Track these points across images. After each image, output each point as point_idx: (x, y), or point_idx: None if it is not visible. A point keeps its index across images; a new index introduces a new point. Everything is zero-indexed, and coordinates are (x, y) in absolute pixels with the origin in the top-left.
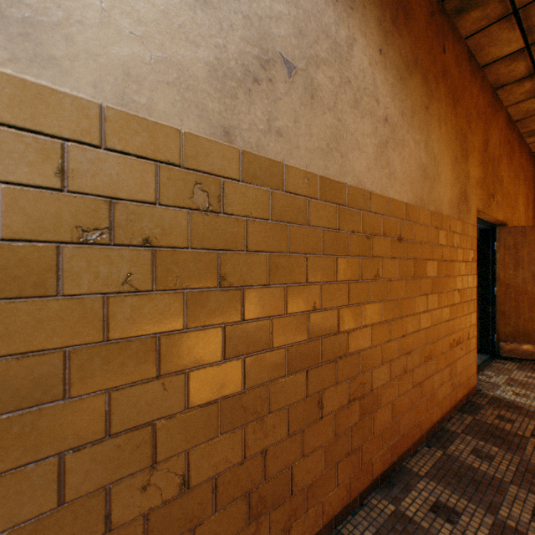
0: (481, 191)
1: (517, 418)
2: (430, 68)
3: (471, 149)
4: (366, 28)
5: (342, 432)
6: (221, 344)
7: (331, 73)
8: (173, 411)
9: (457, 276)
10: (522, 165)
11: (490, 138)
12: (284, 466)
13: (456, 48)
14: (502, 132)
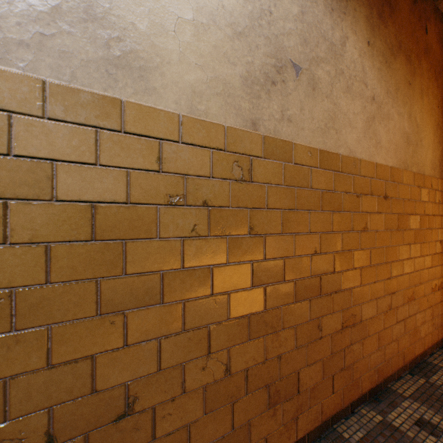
0: None
1: None
2: (413, 49)
3: None
4: (356, 26)
5: (336, 351)
6: (250, 275)
7: (328, 68)
8: (220, 319)
9: (439, 228)
10: None
11: None
12: (293, 370)
13: (437, 26)
14: None
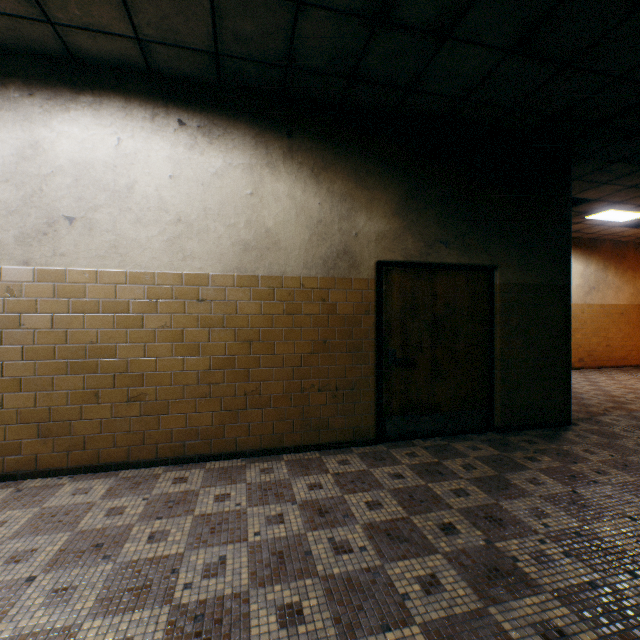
0: None
1: None
2: (635, 265)
3: None
4: (610, 270)
5: (604, 351)
6: (584, 330)
7: (601, 285)
8: (579, 337)
9: None
10: None
11: None
12: (592, 351)
13: None
14: None
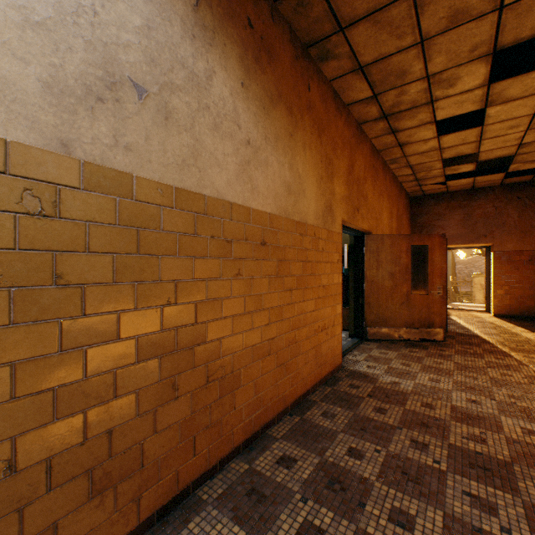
0: (346, 206)
1: (363, 384)
2: (295, 103)
3: (337, 171)
4: (227, 63)
5: (200, 409)
6: (58, 337)
7: (188, 99)
8: None
9: (323, 274)
10: (387, 186)
11: (355, 163)
12: (134, 442)
13: (321, 87)
14: (367, 159)
